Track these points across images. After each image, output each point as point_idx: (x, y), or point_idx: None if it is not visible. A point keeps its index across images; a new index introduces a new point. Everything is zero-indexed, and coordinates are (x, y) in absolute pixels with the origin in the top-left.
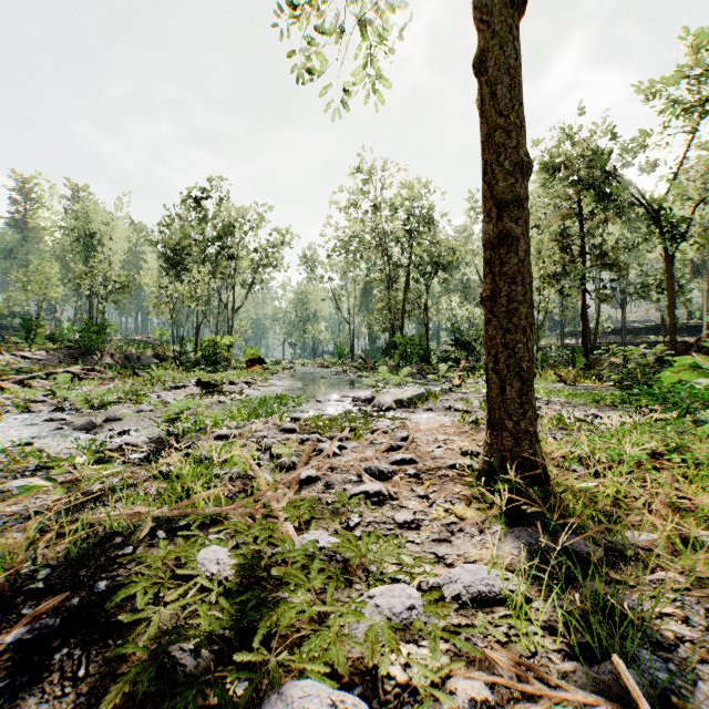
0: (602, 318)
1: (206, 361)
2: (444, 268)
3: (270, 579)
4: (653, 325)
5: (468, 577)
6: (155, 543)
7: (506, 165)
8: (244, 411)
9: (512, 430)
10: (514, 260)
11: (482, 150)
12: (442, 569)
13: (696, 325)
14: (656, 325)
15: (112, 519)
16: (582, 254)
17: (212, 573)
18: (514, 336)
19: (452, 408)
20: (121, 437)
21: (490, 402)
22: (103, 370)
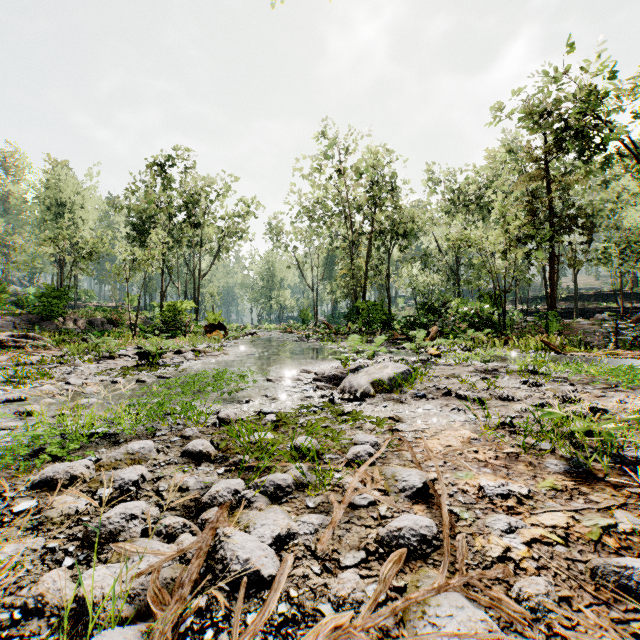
0: None
1: (165, 327)
2: (406, 235)
3: None
4: (601, 291)
5: None
6: None
7: None
8: (156, 400)
9: None
10: None
11: None
12: None
13: None
14: (604, 291)
15: None
16: (550, 216)
17: None
18: None
19: (451, 392)
20: None
21: None
22: (39, 337)
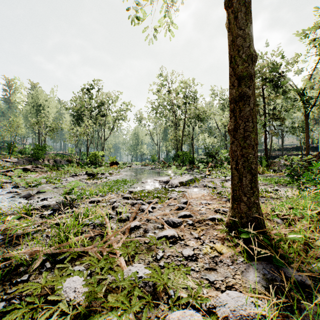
0: (272, 143)
1: (91, 163)
2: (201, 120)
3: (107, 301)
4: (295, 146)
5: (232, 303)
6: (43, 271)
7: (243, 57)
8: (106, 187)
9: (246, 202)
10: (247, 109)
11: (228, 50)
12: (213, 292)
13: (315, 146)
14: (297, 146)
15: (20, 255)
16: (264, 113)
17: (70, 298)
18: (247, 150)
19: (207, 186)
20: (42, 201)
21: (233, 186)
22: (42, 167)
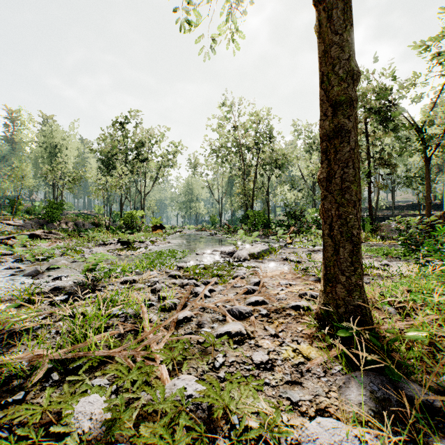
0: (379, 199)
1: (126, 227)
2: (279, 167)
3: (140, 433)
4: (411, 203)
5: (326, 437)
6: (47, 386)
7: (340, 74)
8: (145, 261)
9: (344, 283)
10: (346, 149)
11: (319, 64)
12: (298, 419)
13: (439, 203)
14: (413, 203)
15: (15, 361)
16: (368, 157)
17: (83, 430)
18: (346, 208)
19: (288, 259)
20: (54, 281)
21: (326, 260)
22: (57, 233)
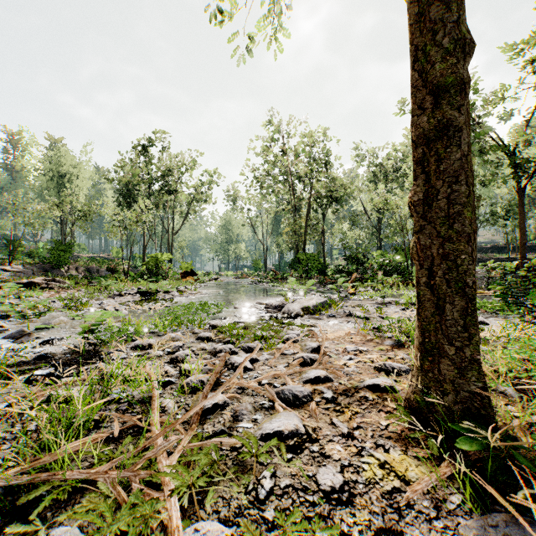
0: None
1: (149, 273)
2: (337, 200)
3: None
4: (497, 245)
5: None
6: None
7: (445, 43)
8: (169, 318)
9: (454, 357)
10: (456, 155)
11: (411, 34)
12: None
13: (531, 245)
14: (500, 245)
15: None
16: None
17: None
18: (456, 245)
19: (352, 314)
20: (43, 346)
21: (423, 322)
22: (62, 280)
